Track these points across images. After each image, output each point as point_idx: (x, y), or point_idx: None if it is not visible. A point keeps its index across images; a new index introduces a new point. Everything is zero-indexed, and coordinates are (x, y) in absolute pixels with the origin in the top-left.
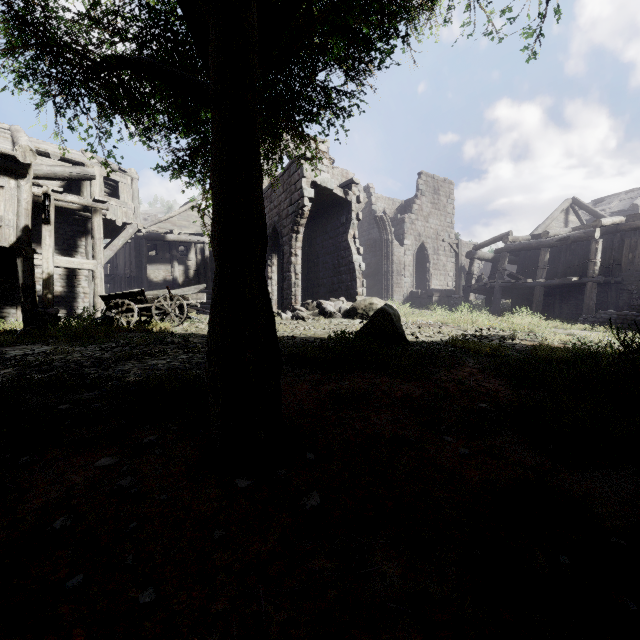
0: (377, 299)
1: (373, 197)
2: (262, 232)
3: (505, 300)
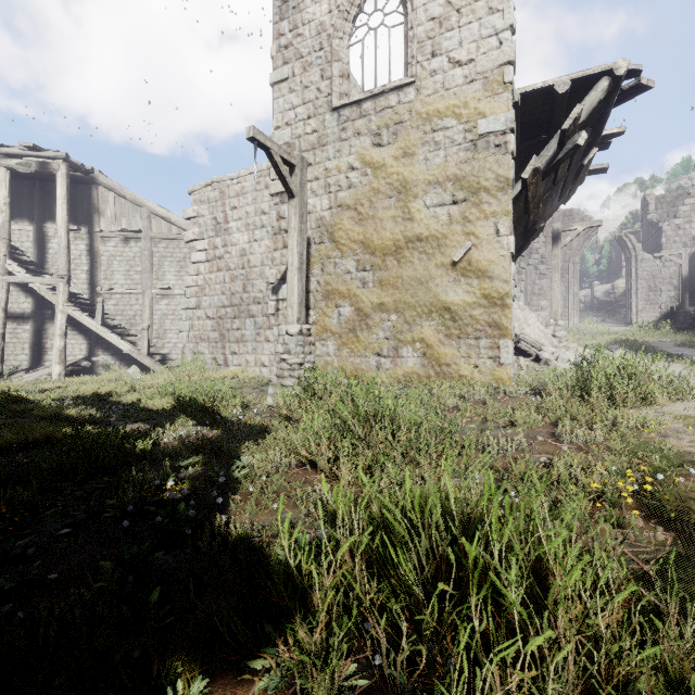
0: None
1: (651, 204)
2: None
3: None
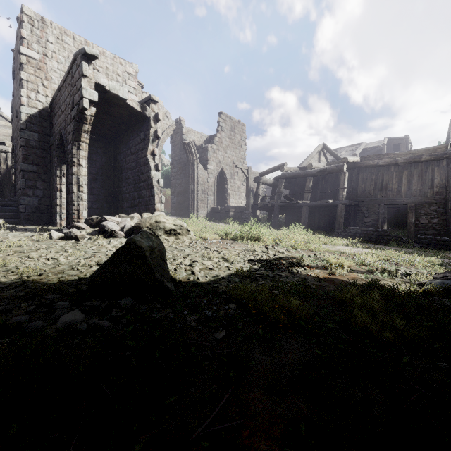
0: (165, 217)
1: (184, 128)
2: None
3: (280, 215)
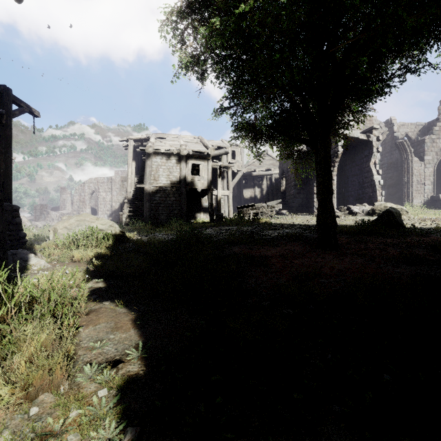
0: (390, 204)
1: (395, 126)
2: (332, 190)
3: None
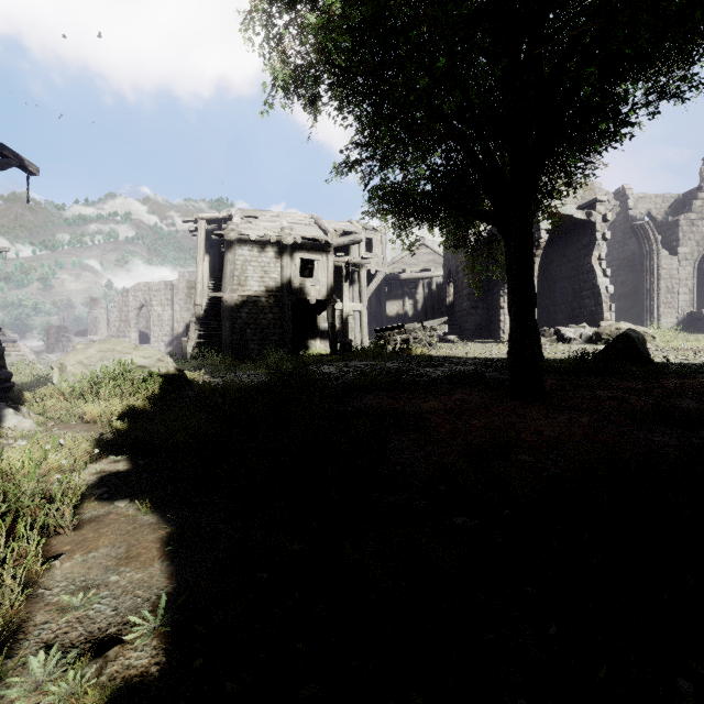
0: (626, 324)
1: (630, 200)
2: (535, 299)
3: None
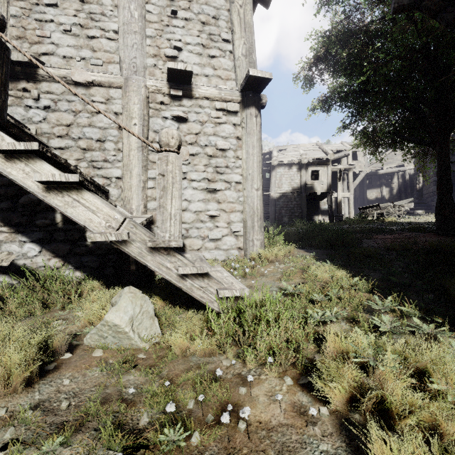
0: None
1: None
2: (450, 186)
3: None
